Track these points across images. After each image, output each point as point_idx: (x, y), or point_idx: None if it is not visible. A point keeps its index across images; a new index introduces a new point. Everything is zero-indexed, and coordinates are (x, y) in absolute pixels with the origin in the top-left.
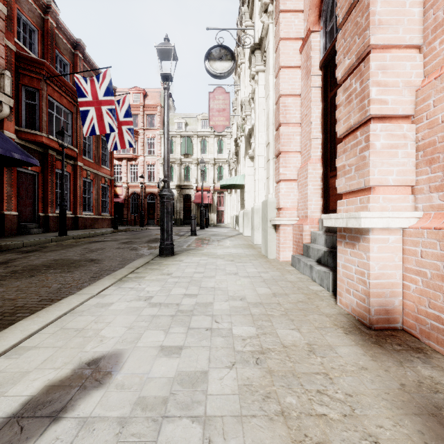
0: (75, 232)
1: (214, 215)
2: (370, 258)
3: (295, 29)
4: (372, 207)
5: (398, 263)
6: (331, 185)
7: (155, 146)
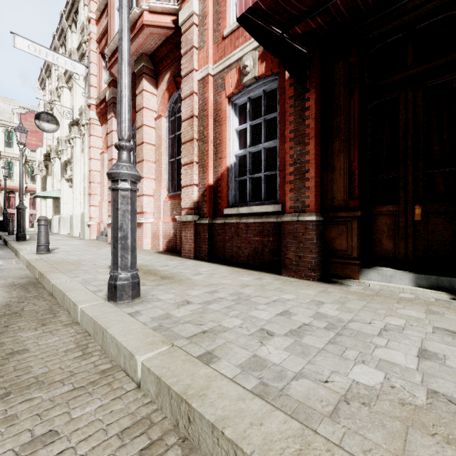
0: None
1: None
2: None
3: (98, 144)
4: None
5: None
6: None
7: None
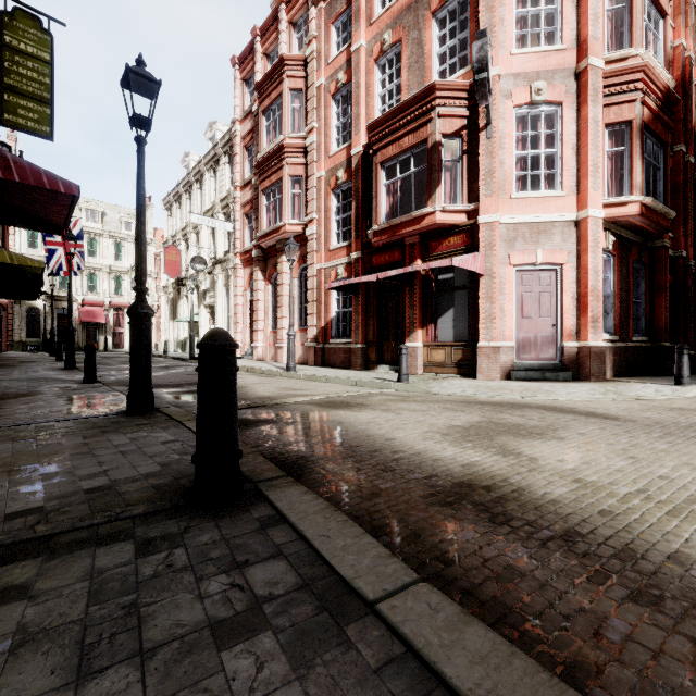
0: (36, 355)
1: (110, 338)
2: (258, 350)
3: (241, 283)
4: (258, 343)
5: (262, 351)
6: (253, 336)
7: None
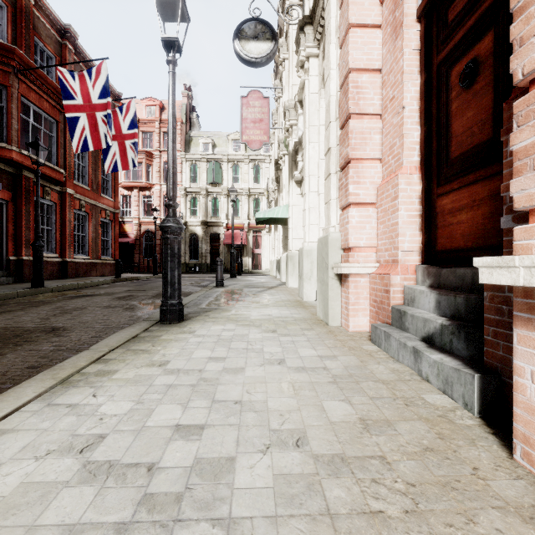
0: (60, 282)
1: (249, 259)
2: None
3: None
4: None
5: None
6: (441, 209)
7: None
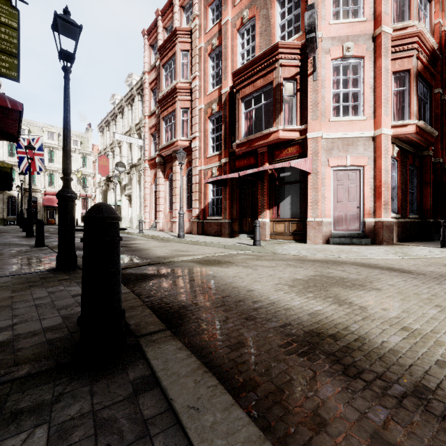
0: (10, 227)
1: None
2: (160, 224)
3: (149, 180)
4: (160, 219)
5: (162, 225)
6: (156, 214)
7: None
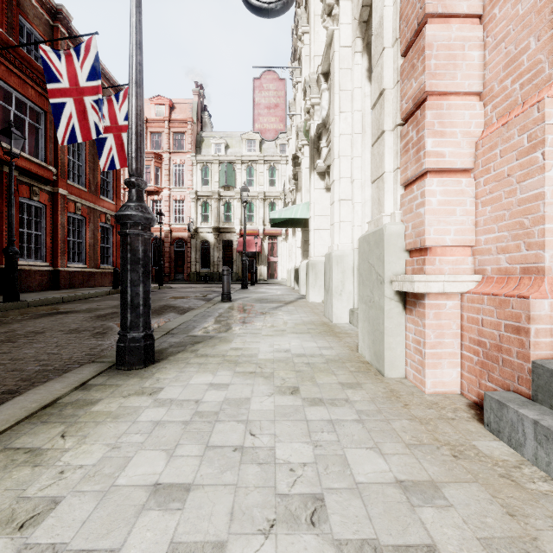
0: (44, 295)
1: (264, 268)
2: None
3: None
4: None
5: None
6: None
7: (185, 175)
